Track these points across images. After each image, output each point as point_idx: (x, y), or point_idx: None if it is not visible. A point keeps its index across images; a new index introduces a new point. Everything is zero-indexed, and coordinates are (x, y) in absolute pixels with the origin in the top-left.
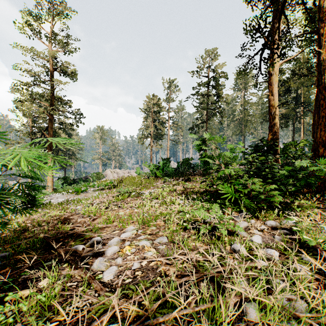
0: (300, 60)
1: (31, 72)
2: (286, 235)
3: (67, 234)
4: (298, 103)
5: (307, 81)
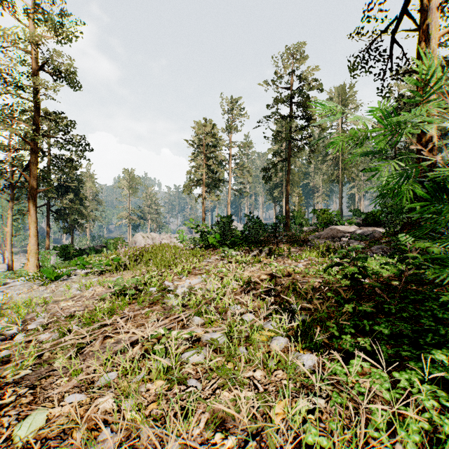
0: None
1: None
2: None
3: None
4: None
5: None
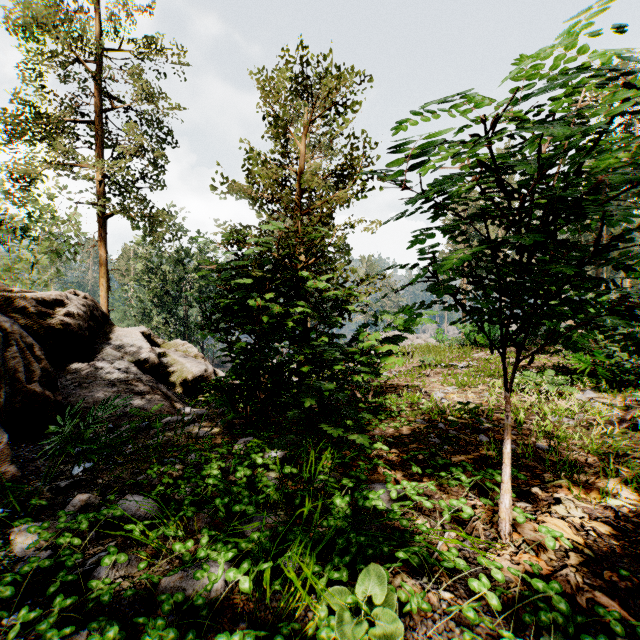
0: None
1: None
2: None
3: (391, 385)
4: None
5: None
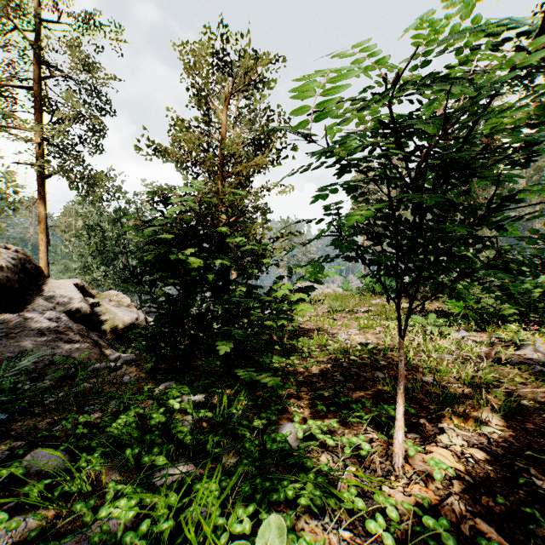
0: None
1: None
2: (502, 341)
3: (304, 329)
4: None
5: None
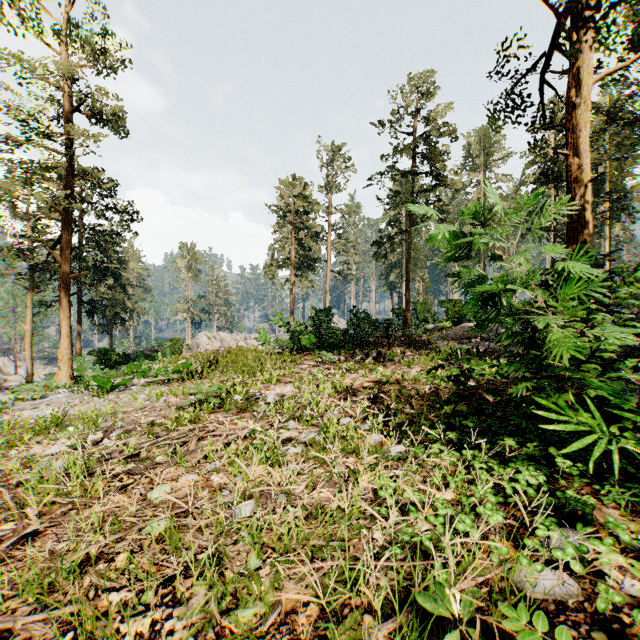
0: (603, 106)
1: (15, 108)
2: None
3: None
4: (598, 194)
5: (637, 138)
